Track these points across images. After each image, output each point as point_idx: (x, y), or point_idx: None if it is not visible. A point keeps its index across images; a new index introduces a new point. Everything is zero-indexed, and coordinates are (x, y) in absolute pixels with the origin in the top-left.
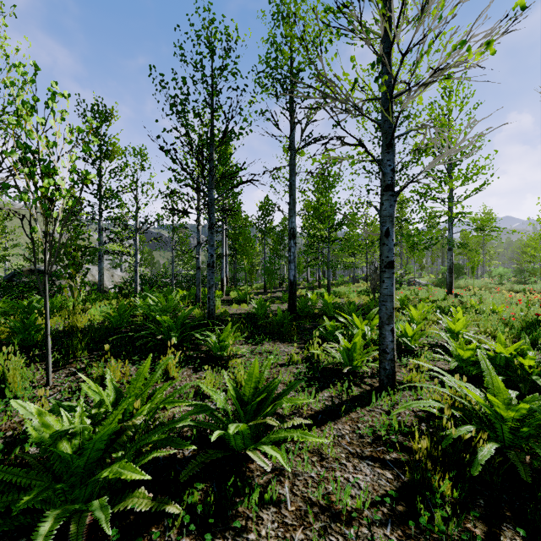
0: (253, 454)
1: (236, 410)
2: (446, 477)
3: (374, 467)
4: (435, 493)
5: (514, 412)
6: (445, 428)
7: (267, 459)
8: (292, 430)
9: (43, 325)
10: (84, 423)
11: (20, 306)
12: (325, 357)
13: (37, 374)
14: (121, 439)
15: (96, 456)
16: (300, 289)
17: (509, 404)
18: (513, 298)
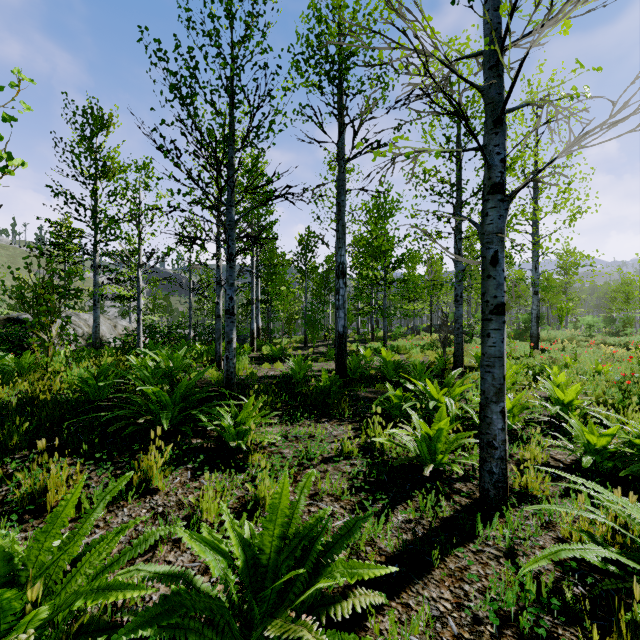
0: None
1: (243, 588)
2: None
3: None
4: None
5: None
6: None
7: None
8: (354, 638)
9: None
10: None
11: None
12: (392, 444)
13: None
14: None
15: None
16: (349, 343)
17: None
18: (614, 354)
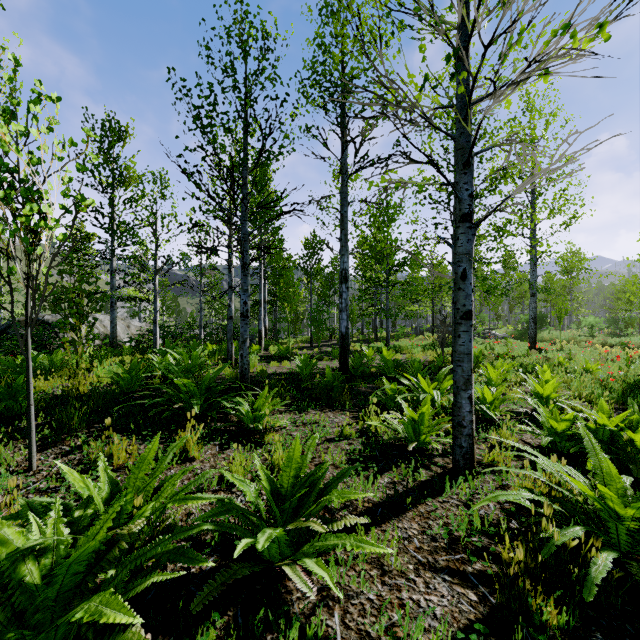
0: (291, 571)
1: (270, 507)
2: (551, 602)
3: (452, 585)
4: (536, 623)
5: (634, 510)
6: (546, 532)
7: (310, 580)
8: (344, 535)
9: (37, 388)
10: (60, 533)
11: (11, 364)
12: (385, 429)
13: (18, 455)
14: (111, 554)
15: (74, 582)
16: (353, 343)
17: (624, 496)
18: (608, 354)
